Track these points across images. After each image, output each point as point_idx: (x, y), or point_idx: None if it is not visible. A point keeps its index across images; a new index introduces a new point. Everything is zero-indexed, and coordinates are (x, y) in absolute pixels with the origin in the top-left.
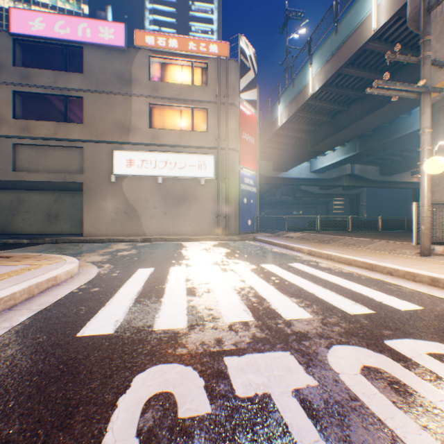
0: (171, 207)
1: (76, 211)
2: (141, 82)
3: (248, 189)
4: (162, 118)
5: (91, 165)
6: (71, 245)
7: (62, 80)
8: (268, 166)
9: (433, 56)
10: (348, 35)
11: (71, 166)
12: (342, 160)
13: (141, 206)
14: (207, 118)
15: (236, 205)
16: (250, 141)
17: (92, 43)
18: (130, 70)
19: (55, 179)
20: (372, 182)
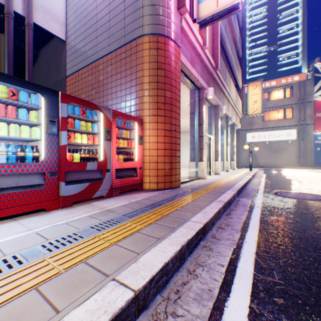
0: (271, 154)
1: None
2: None
3: (319, 142)
4: (267, 115)
5: None
6: None
7: None
8: None
9: None
10: None
11: None
12: None
13: (257, 154)
14: (291, 111)
15: (311, 151)
16: None
17: None
18: None
19: None
20: None
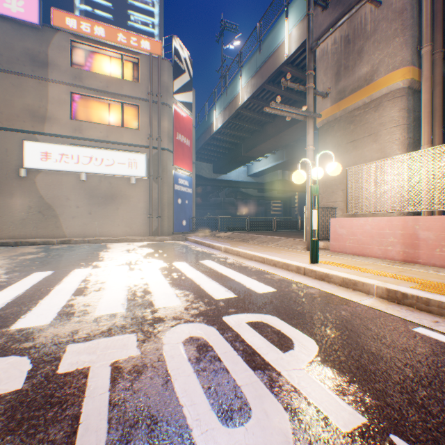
0: (97, 206)
1: None
2: (61, 68)
3: (183, 189)
4: (87, 109)
5: None
6: None
7: None
8: (208, 168)
9: (322, 87)
10: (269, 55)
11: None
12: (273, 166)
13: (61, 205)
14: (138, 115)
15: (170, 205)
16: (185, 143)
17: None
18: (46, 51)
19: None
20: (300, 187)
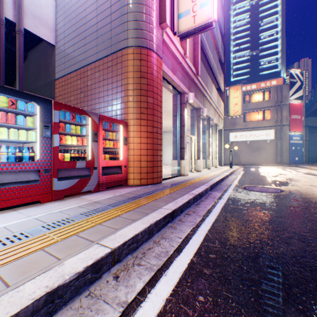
0: (252, 152)
1: None
2: None
3: (294, 142)
4: (248, 116)
5: None
6: None
7: None
8: None
9: None
10: None
11: None
12: None
13: (239, 152)
14: (269, 113)
15: (286, 150)
16: (296, 118)
17: None
18: None
19: None
20: None
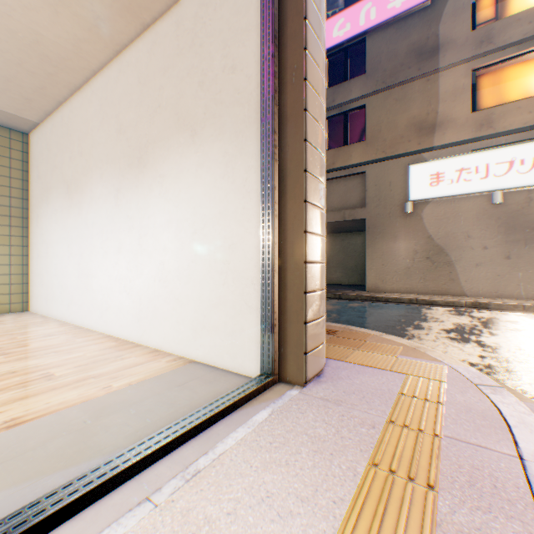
0: (519, 244)
1: (346, 257)
2: (455, 42)
3: None
4: (494, 87)
5: (374, 194)
6: (363, 306)
7: (340, 95)
8: None
9: None
10: None
11: (349, 200)
12: None
13: (455, 246)
14: None
15: None
16: None
17: (377, 25)
18: (433, 33)
19: (332, 219)
20: None
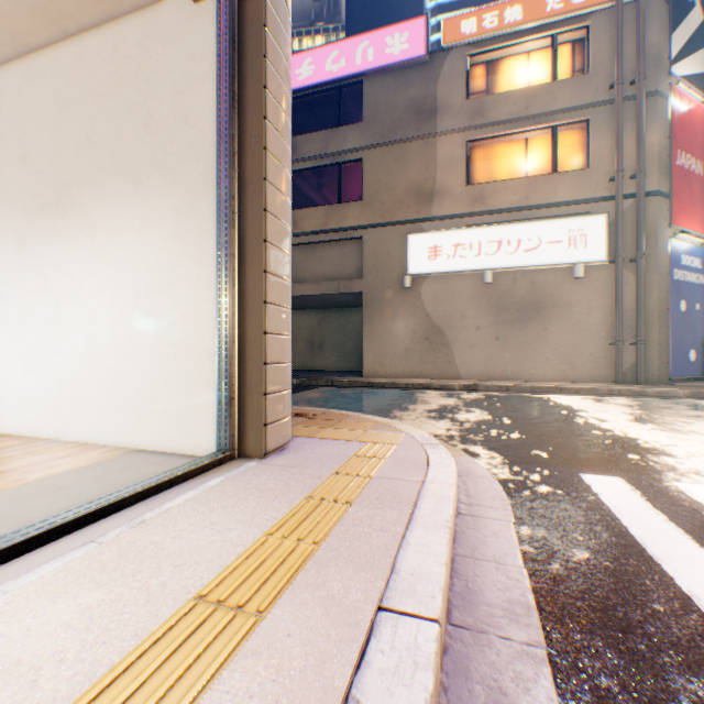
0: (506, 325)
1: (344, 338)
2: (452, 108)
3: (686, 278)
4: (488, 163)
5: (372, 264)
6: (356, 392)
7: (334, 142)
8: None
9: None
10: None
11: (345, 269)
12: None
13: (452, 326)
14: (585, 140)
15: (661, 316)
16: (691, 170)
17: (375, 69)
18: (432, 93)
19: (325, 290)
20: None
